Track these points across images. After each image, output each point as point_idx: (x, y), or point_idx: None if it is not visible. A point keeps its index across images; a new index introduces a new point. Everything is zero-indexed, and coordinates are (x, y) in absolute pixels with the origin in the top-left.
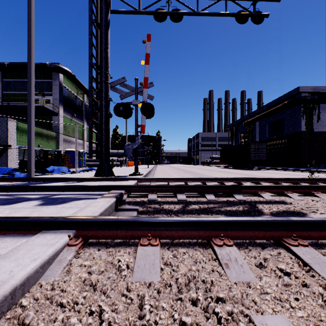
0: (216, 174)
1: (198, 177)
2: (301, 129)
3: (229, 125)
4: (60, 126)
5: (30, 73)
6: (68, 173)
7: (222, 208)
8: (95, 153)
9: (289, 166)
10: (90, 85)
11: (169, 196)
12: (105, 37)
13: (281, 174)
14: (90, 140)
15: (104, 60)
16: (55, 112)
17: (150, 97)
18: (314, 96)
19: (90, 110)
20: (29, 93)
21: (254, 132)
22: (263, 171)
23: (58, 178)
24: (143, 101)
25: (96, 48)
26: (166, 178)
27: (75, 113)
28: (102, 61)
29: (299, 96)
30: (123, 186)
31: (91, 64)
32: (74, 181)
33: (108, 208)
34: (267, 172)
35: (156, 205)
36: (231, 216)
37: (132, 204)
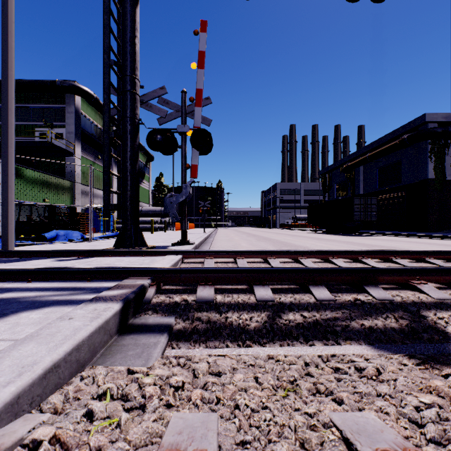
0: (307, 243)
1: (281, 246)
2: (428, 175)
3: (321, 172)
4: (76, 172)
5: (6, 76)
6: (77, 241)
7: (353, 322)
8: (114, 208)
9: (409, 230)
10: (106, 97)
11: (238, 291)
12: (130, 19)
13: (406, 243)
14: (105, 188)
15: (130, 57)
16: (70, 151)
17: (205, 121)
18: (447, 127)
19: (106, 137)
20: (5, 110)
21: (357, 181)
22: (374, 237)
23: (46, 251)
24: (194, 126)
25: (118, 38)
26: (232, 251)
27: (99, 153)
28: (125, 58)
29: (425, 128)
30: (149, 269)
31: (108, 62)
32: (74, 256)
33: (88, 337)
34: (382, 240)
35: (211, 312)
36: (382, 346)
37: (162, 311)
